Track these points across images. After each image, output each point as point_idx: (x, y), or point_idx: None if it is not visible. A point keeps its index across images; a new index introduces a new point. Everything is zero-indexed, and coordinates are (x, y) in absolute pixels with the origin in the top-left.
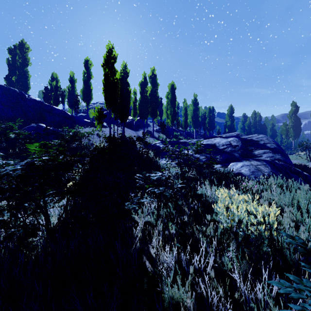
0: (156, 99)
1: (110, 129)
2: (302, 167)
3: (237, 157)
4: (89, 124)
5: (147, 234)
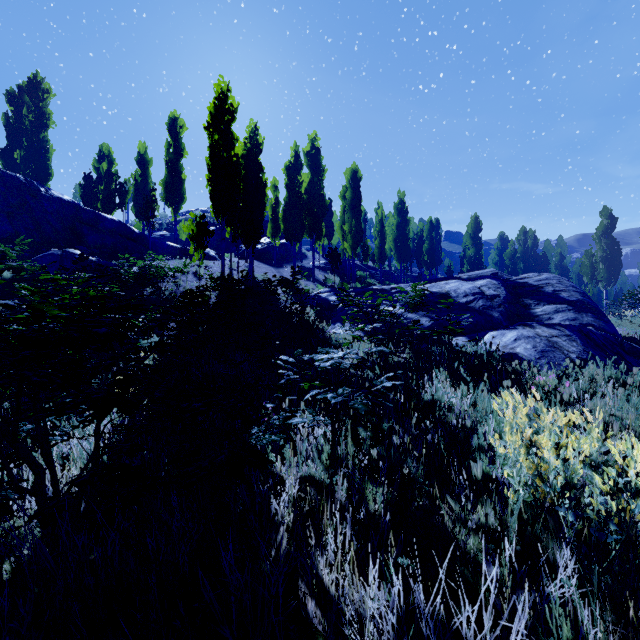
0: (319, 200)
1: (222, 262)
2: (635, 343)
3: (498, 320)
4: (178, 252)
5: (307, 509)
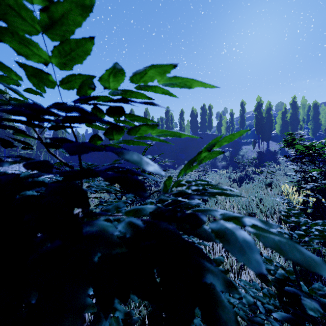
0: (296, 119)
1: (258, 146)
2: None
3: None
4: (244, 143)
5: None
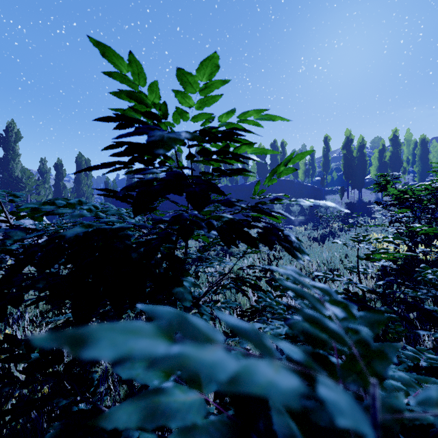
0: (398, 160)
1: (347, 195)
2: None
3: None
4: (329, 191)
5: None
